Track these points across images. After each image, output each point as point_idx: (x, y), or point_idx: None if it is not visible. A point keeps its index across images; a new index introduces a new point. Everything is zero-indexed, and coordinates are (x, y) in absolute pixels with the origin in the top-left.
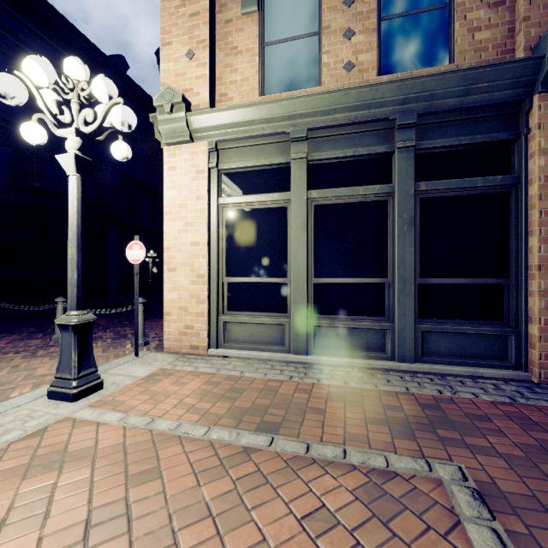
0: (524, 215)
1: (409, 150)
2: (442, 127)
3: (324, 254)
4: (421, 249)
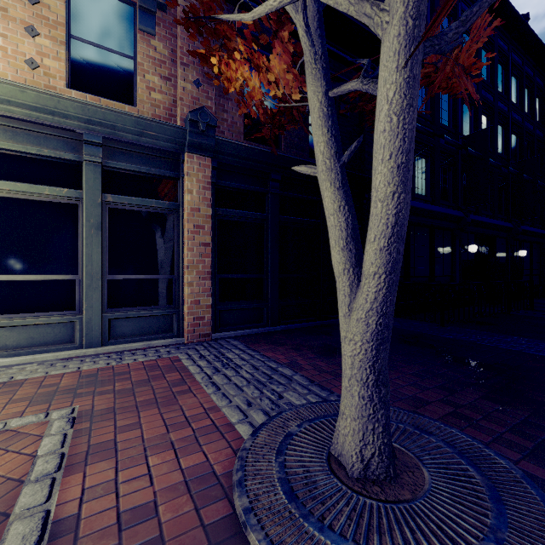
0: (182, 231)
1: (97, 165)
2: (126, 154)
3: (1, 250)
4: (110, 250)
